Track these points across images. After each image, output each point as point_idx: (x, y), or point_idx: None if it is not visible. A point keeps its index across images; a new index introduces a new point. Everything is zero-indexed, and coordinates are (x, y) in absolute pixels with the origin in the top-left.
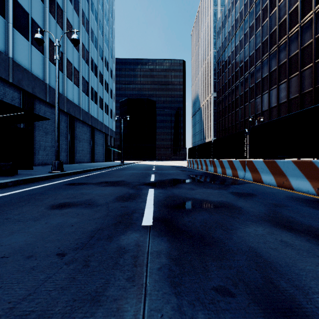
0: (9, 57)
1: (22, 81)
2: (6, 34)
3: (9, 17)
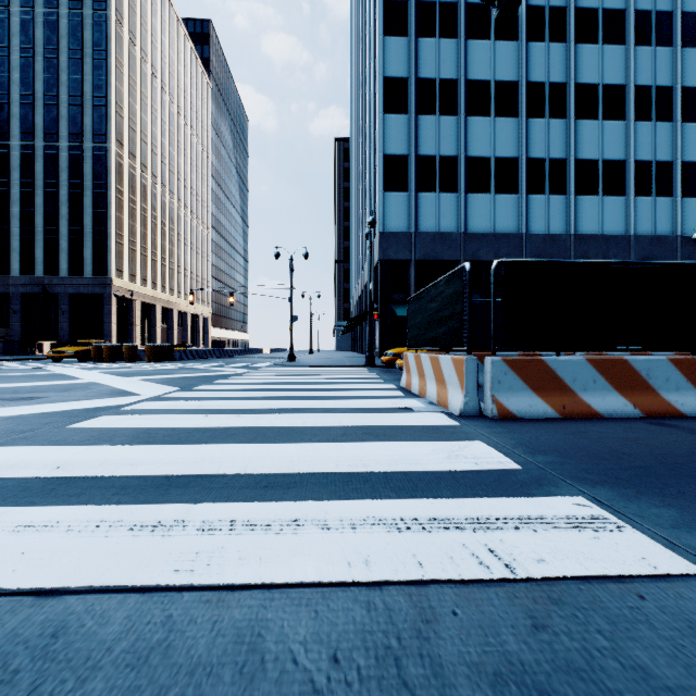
0: (676, 236)
1: (693, 254)
2: (673, 212)
3: (676, 191)
